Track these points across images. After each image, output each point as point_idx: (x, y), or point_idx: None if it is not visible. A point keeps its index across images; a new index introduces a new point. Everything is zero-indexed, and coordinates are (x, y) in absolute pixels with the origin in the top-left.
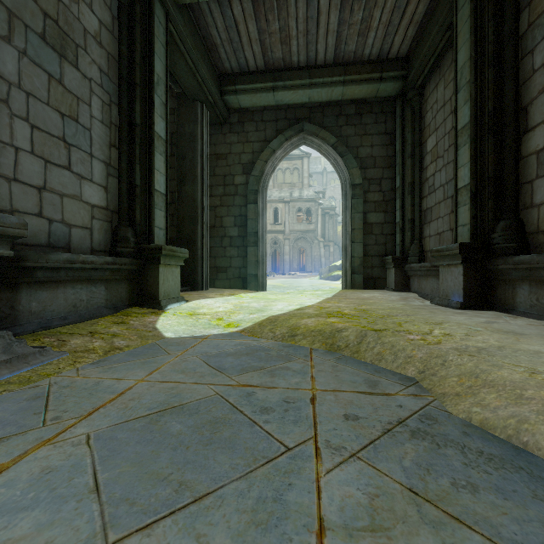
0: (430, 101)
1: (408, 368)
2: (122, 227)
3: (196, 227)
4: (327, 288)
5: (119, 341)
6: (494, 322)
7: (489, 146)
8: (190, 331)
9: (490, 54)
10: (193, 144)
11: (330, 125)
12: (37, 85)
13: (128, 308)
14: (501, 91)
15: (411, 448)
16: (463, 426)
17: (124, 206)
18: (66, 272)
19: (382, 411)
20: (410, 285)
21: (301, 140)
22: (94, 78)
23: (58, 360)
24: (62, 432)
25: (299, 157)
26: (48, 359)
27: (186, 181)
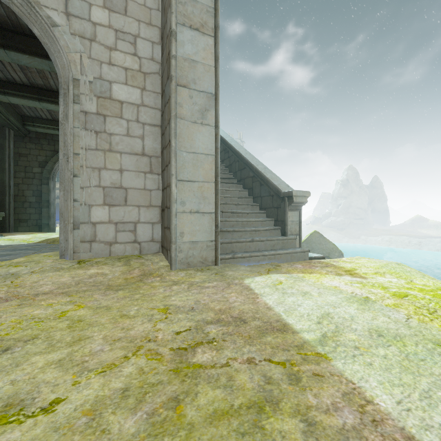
0: None
1: None
2: None
3: (5, 197)
4: None
5: None
6: None
7: None
8: (12, 243)
9: None
10: (2, 151)
11: None
12: None
13: None
14: None
15: None
16: None
17: None
18: None
19: None
20: None
21: None
22: None
23: None
24: None
25: None
26: None
27: None
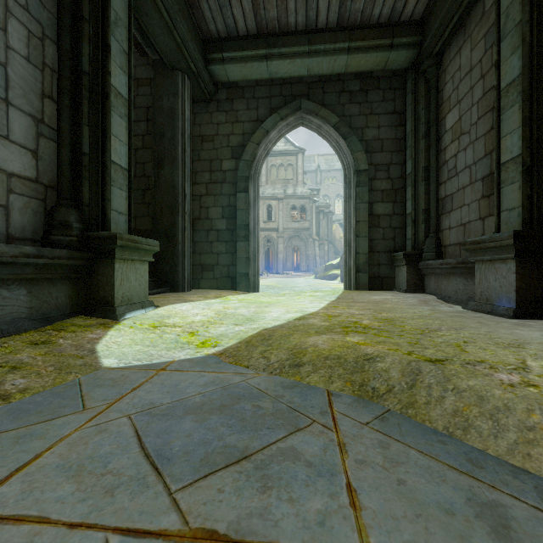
0: (450, 70)
1: (539, 458)
2: (62, 208)
3: (176, 217)
4: (327, 289)
5: (15, 379)
6: None
7: None
8: (145, 354)
9: None
10: (172, 121)
11: (331, 103)
12: None
13: (69, 319)
14: None
15: None
16: None
17: (66, 180)
18: None
19: None
20: (425, 285)
21: (298, 120)
22: None
23: None
24: None
25: (293, 153)
26: None
27: (164, 164)
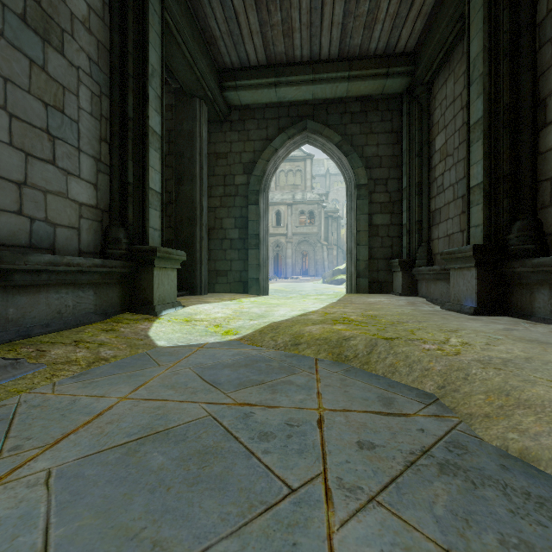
0: (439, 97)
1: (426, 382)
2: (114, 227)
3: (195, 229)
4: (331, 292)
5: (106, 350)
6: (513, 329)
7: (504, 142)
8: (185, 339)
9: (505, 44)
10: (191, 142)
11: (334, 123)
12: (17, 70)
13: (120, 314)
14: (517, 83)
15: (442, 488)
16: (499, 456)
17: (116, 205)
18: (49, 275)
19: (402, 437)
20: (418, 289)
21: (304, 139)
22: (82, 67)
23: (33, 374)
24: (18, 467)
25: (302, 159)
26: (21, 372)
27: (184, 181)
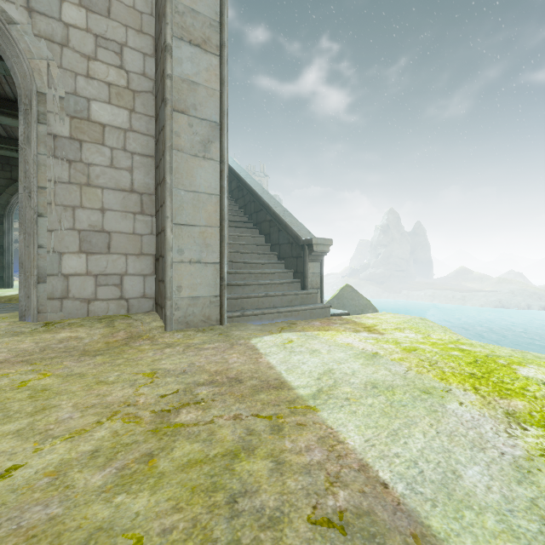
0: None
1: None
2: None
3: None
4: None
5: None
6: None
7: None
8: None
9: None
10: None
11: None
12: None
13: None
14: None
15: None
16: None
17: None
18: None
19: None
20: None
21: None
22: None
23: None
24: None
25: None
26: None
27: None
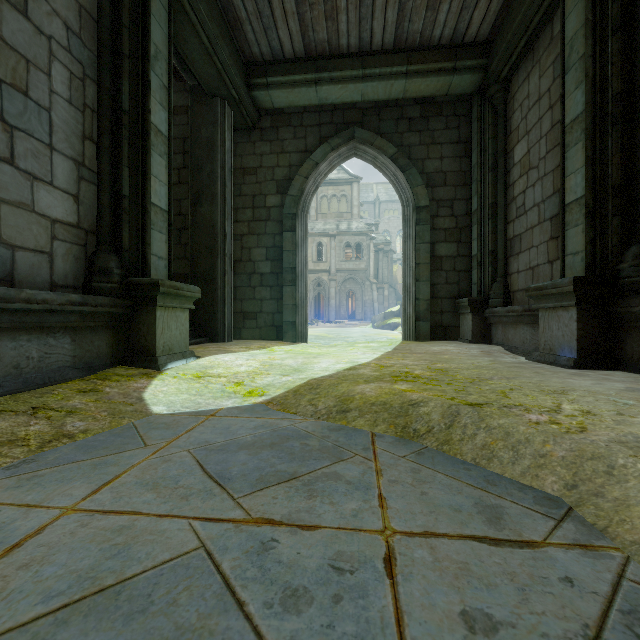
0: (519, 97)
1: (544, 477)
2: (102, 253)
3: (216, 260)
4: (384, 339)
5: (74, 422)
6: None
7: (613, 143)
8: (193, 402)
9: (614, 16)
10: (212, 153)
11: (388, 131)
12: None
13: (110, 368)
14: (632, 66)
15: None
16: None
17: (105, 224)
18: None
19: (539, 600)
20: (492, 335)
21: (351, 151)
22: (57, 37)
23: None
24: None
25: (347, 182)
26: None
27: (203, 200)
